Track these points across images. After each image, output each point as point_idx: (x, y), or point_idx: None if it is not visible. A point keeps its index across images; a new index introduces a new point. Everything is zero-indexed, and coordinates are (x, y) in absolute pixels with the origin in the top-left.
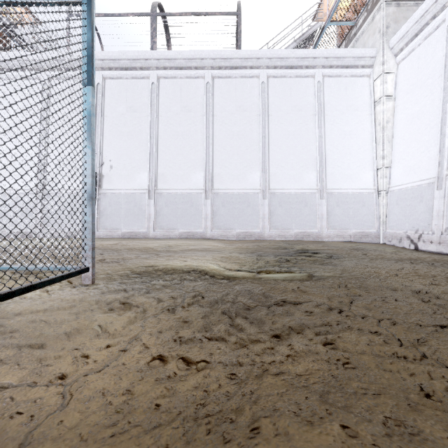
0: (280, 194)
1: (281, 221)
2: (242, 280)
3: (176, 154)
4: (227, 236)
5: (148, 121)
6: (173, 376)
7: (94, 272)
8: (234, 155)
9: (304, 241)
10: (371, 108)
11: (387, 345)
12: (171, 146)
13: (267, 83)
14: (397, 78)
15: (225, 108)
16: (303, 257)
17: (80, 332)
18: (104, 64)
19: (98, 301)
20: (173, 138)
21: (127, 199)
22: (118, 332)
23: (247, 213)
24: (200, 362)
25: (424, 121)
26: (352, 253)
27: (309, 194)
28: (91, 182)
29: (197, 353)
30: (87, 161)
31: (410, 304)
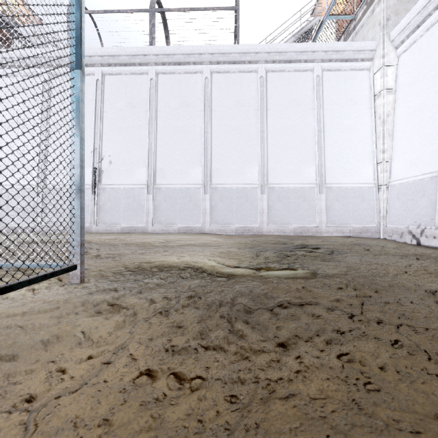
0: (278, 188)
1: (279, 216)
2: (242, 278)
3: (174, 149)
4: (226, 231)
5: (146, 116)
6: (162, 399)
7: (83, 270)
8: (232, 149)
9: (303, 236)
10: (371, 101)
11: (413, 359)
12: (170, 141)
13: (266, 78)
14: (397, 71)
15: (224, 103)
16: (304, 252)
17: (59, 339)
18: (104, 60)
19: (84, 302)
20: (172, 134)
21: (126, 194)
22: (103, 339)
23: (245, 208)
24: (195, 378)
25: (426, 114)
26: (354, 248)
27: (307, 189)
28: (79, 173)
29: (191, 367)
30: (75, 150)
31: (428, 307)
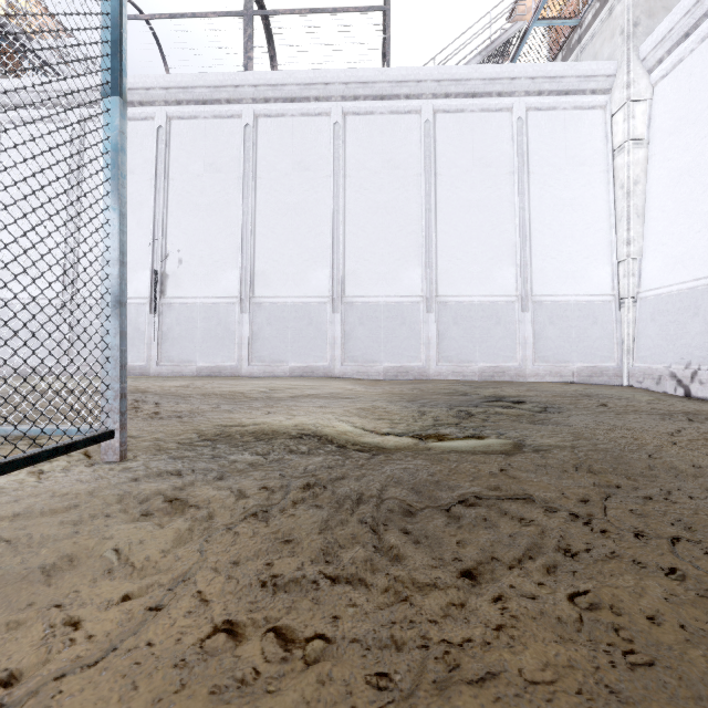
0: (455, 304)
1: (456, 349)
2: (396, 454)
3: (284, 239)
4: (368, 374)
5: (239, 186)
6: (252, 681)
7: (124, 439)
8: (379, 240)
9: (495, 381)
10: (607, 160)
11: (707, 603)
12: (277, 227)
13: (434, 122)
14: (652, 110)
15: (365, 163)
16: (498, 409)
17: (75, 564)
18: (169, 96)
19: (123, 496)
20: (280, 214)
21: (205, 314)
22: (152, 563)
23: (400, 336)
24: (312, 639)
25: (701, 179)
26: (581, 402)
27: (503, 305)
28: (118, 273)
29: (306, 616)
30: (110, 235)
31: None
